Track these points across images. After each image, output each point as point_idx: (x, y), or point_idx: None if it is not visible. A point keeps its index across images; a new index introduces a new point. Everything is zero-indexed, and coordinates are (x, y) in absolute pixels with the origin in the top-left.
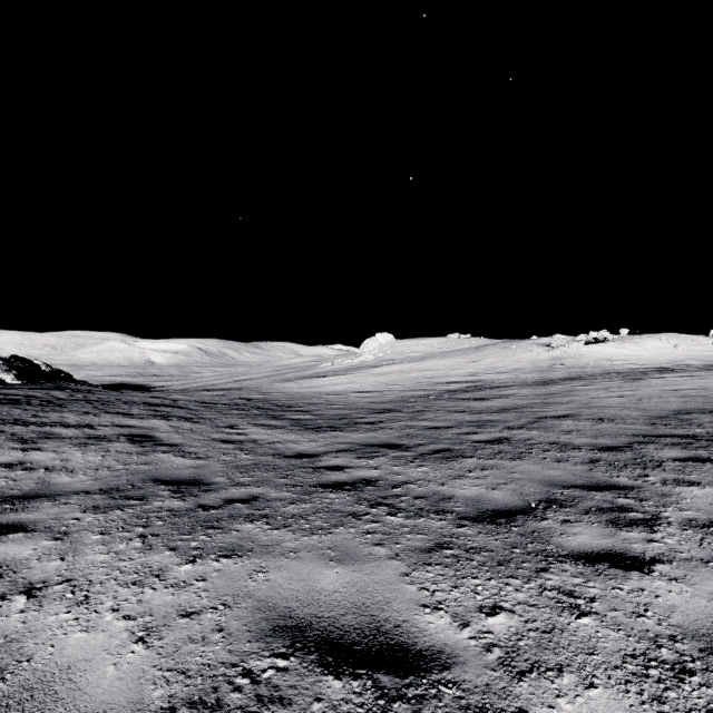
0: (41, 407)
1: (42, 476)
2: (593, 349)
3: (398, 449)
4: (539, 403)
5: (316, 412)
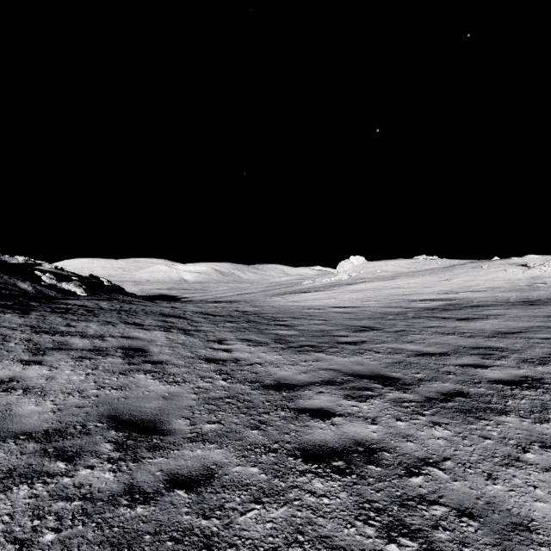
0: (80, 316)
1: (13, 401)
2: None
3: (393, 386)
4: (542, 327)
5: (299, 327)
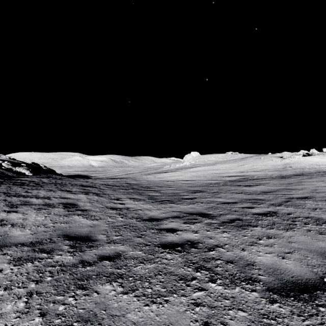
0: (32, 187)
1: (7, 230)
2: (307, 159)
3: (208, 217)
4: (284, 189)
5: (161, 191)
